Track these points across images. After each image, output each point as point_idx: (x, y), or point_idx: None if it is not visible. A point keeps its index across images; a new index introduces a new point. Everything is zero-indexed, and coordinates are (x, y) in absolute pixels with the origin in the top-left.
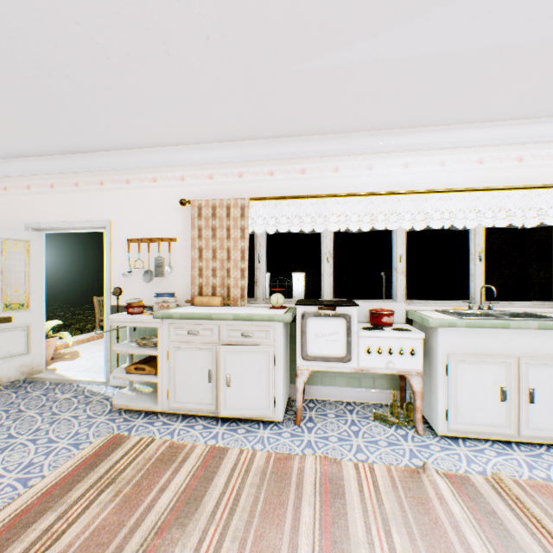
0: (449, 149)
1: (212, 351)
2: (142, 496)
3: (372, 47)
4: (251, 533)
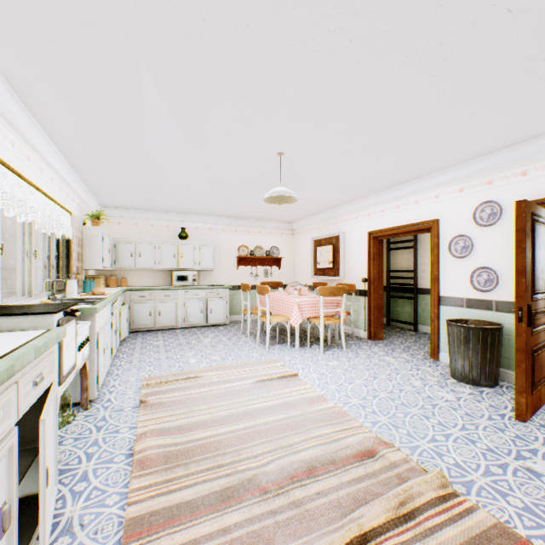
0: (33, 148)
1: (7, 454)
2: (245, 539)
3: (159, 107)
4: (232, 449)
